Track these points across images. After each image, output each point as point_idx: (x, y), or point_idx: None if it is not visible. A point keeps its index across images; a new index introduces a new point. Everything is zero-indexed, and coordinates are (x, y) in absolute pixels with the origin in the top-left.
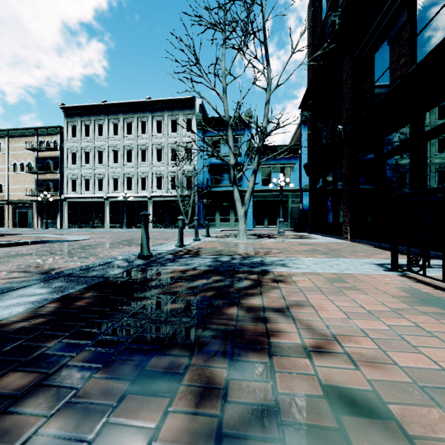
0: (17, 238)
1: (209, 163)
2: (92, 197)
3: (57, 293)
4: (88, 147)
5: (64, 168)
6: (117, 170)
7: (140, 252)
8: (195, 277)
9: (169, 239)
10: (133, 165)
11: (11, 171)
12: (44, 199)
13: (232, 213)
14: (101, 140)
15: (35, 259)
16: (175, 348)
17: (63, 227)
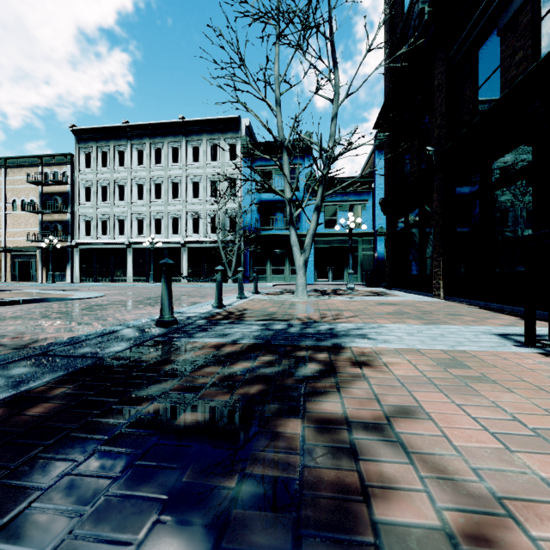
0: (8, 295)
1: (258, 199)
2: (111, 242)
3: (7, 390)
4: (106, 179)
5: (75, 207)
6: (143, 209)
7: (160, 316)
8: (235, 357)
9: (206, 296)
10: (162, 202)
11: (9, 210)
12: (49, 245)
13: (287, 263)
14: (122, 170)
15: (17, 324)
16: (177, 538)
17: (74, 280)
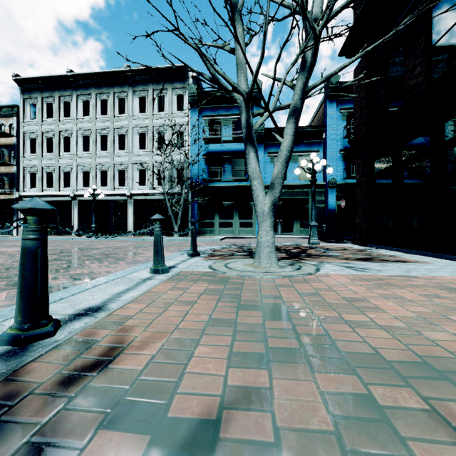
0: None
1: (206, 148)
2: (56, 195)
3: None
4: (51, 130)
5: (20, 158)
6: (88, 161)
7: None
8: None
9: (124, 259)
10: (108, 154)
11: None
12: None
13: (236, 215)
14: (67, 121)
15: None
16: None
17: (19, 233)
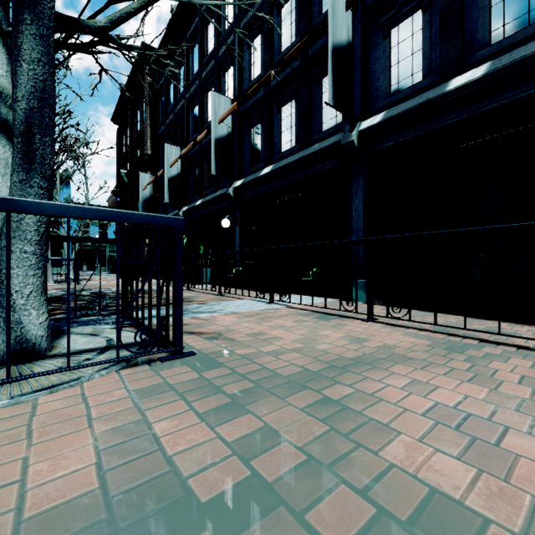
0: None
1: None
2: None
3: None
4: None
5: None
6: None
7: None
8: None
9: None
10: None
11: None
12: None
13: None
14: None
15: None
16: None
17: None
